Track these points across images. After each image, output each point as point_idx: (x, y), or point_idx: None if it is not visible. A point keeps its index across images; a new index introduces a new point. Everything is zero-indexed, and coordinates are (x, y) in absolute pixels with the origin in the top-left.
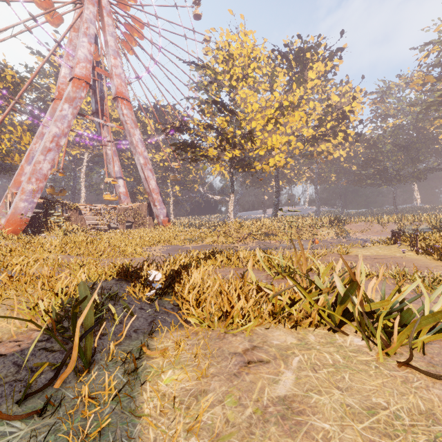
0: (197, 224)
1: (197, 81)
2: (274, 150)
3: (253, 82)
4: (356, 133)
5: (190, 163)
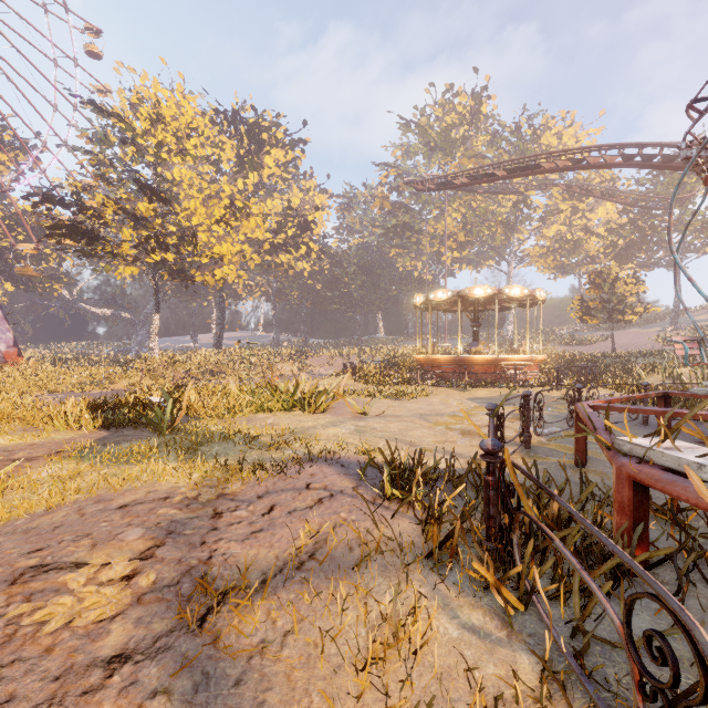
0: (70, 359)
1: (94, 127)
2: (223, 261)
3: (193, 162)
4: (319, 249)
5: (81, 258)
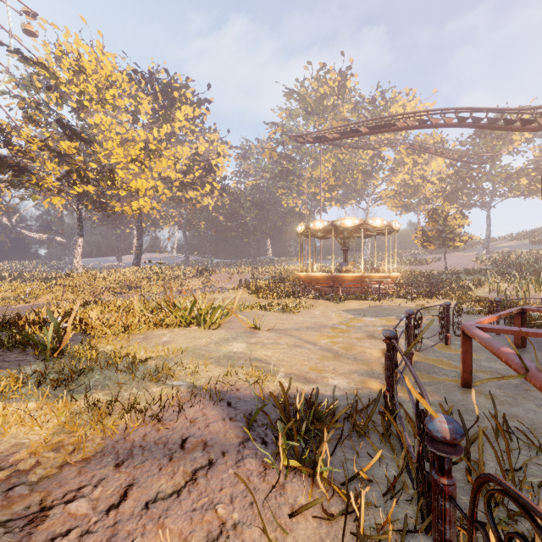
0: (6, 276)
1: (21, 74)
2: (139, 194)
3: (112, 110)
4: (221, 188)
5: (9, 188)
